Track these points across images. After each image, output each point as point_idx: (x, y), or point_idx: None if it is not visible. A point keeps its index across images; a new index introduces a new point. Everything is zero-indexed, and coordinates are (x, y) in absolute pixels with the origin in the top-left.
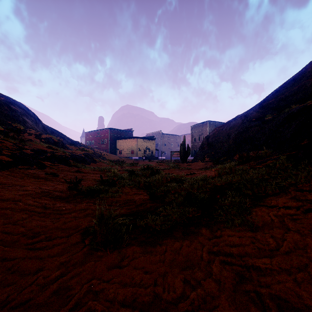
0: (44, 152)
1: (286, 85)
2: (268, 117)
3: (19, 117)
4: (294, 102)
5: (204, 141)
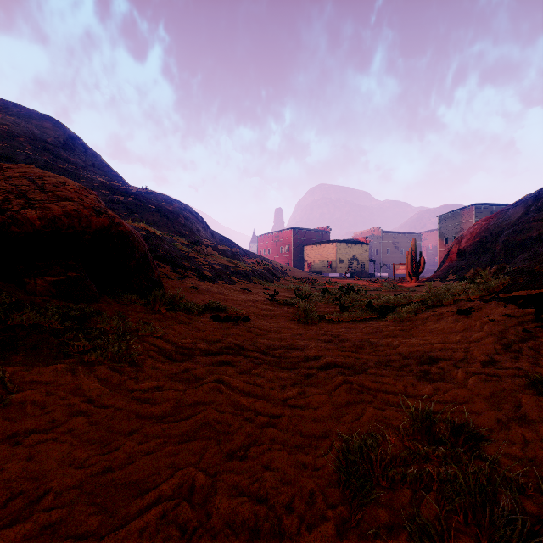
0: (227, 267)
1: None
2: None
3: (193, 225)
4: None
5: (452, 246)
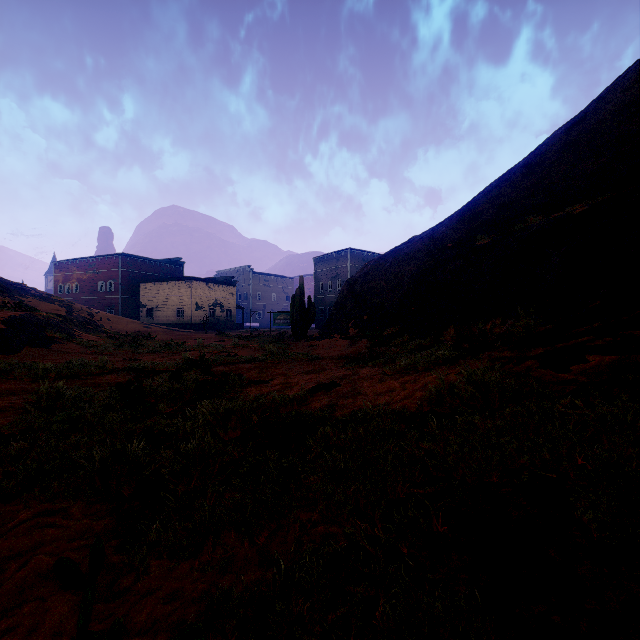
0: None
1: (511, 177)
2: (482, 240)
3: None
4: (530, 212)
5: (344, 290)
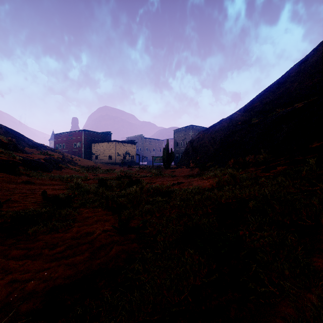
0: None
1: (271, 89)
2: (255, 120)
3: None
4: (279, 106)
5: (188, 145)
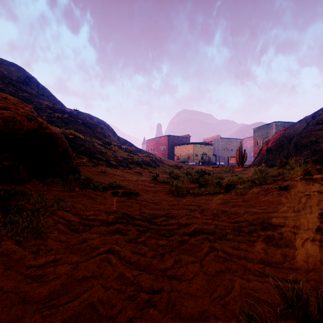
0: (127, 158)
1: None
2: None
3: (106, 133)
4: None
5: (263, 146)
